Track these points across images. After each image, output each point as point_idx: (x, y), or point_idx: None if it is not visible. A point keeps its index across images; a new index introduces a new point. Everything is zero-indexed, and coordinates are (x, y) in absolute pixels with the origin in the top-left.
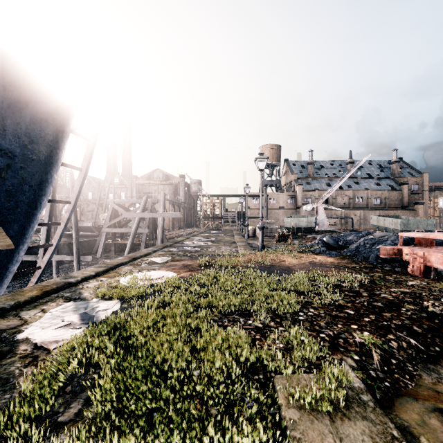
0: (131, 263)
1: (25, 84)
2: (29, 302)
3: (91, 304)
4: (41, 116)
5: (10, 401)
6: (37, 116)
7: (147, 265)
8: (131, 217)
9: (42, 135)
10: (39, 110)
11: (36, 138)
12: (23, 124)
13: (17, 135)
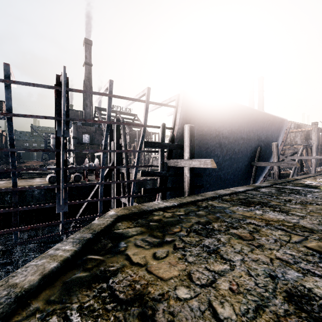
0: (310, 178)
1: (279, 122)
2: (294, 180)
3: (315, 182)
4: (280, 129)
5: (321, 187)
6: (279, 129)
7: (320, 179)
8: (285, 158)
9: (279, 134)
10: (280, 127)
11: (278, 136)
12: (277, 133)
13: (275, 136)
